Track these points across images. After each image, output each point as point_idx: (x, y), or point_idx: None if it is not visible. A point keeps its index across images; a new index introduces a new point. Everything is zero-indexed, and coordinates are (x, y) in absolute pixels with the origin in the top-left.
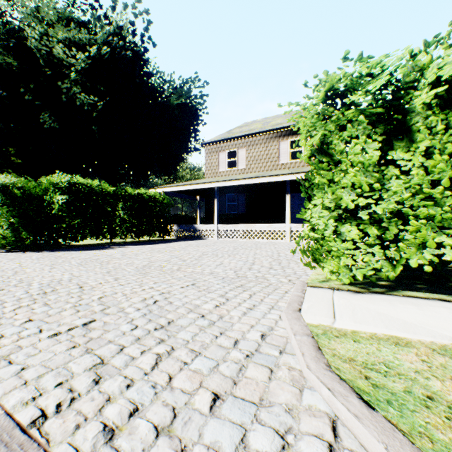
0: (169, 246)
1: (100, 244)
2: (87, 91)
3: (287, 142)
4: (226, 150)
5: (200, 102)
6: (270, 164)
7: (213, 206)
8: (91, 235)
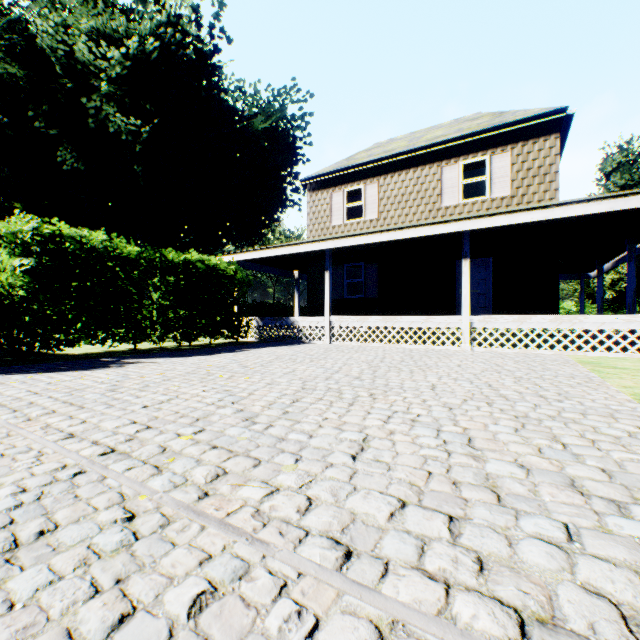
0: (237, 359)
1: (112, 352)
2: (125, 111)
3: (457, 166)
4: (344, 188)
5: (300, 124)
6: (425, 209)
7: (322, 286)
8: (88, 337)
